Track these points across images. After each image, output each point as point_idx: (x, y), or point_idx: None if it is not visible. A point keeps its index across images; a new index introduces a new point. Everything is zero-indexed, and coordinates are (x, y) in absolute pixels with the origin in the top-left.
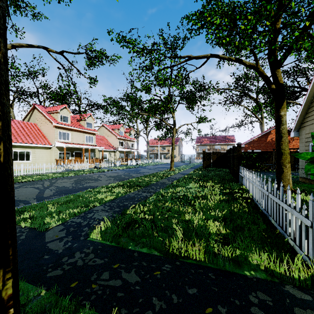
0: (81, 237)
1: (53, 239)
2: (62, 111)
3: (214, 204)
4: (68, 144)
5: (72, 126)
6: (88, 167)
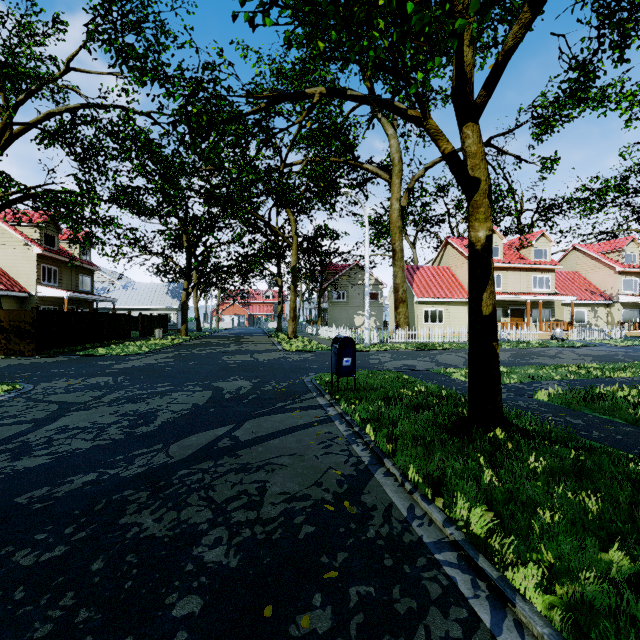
0: (523, 395)
1: None
2: None
3: None
4: (499, 295)
5: (505, 262)
6: (537, 336)
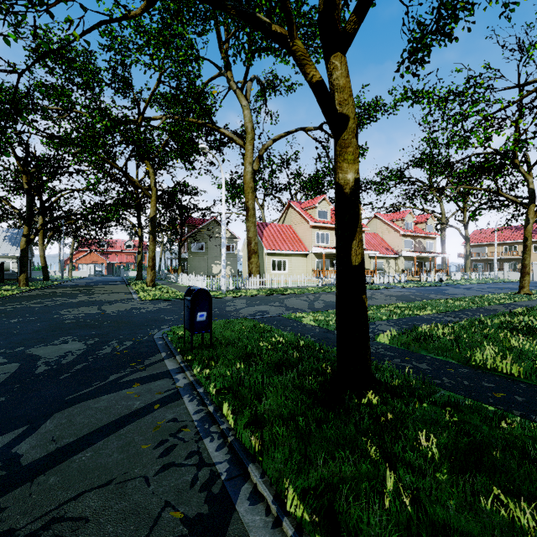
0: None
1: None
2: (320, 205)
3: None
4: (328, 249)
5: (332, 223)
6: None
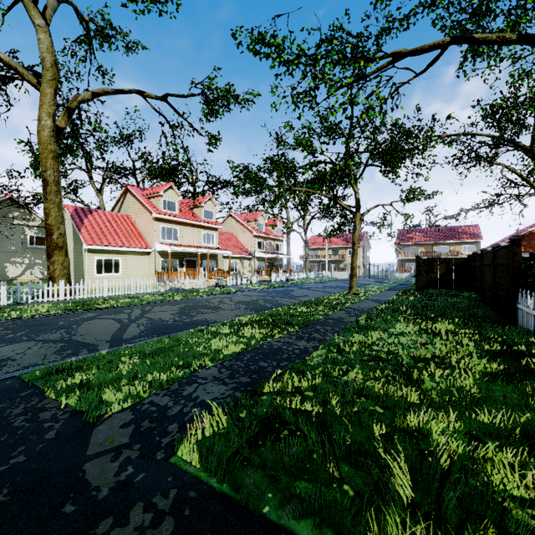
0: (158, 451)
1: (102, 448)
2: (166, 193)
3: (474, 384)
4: (175, 247)
5: (181, 217)
6: (206, 284)
